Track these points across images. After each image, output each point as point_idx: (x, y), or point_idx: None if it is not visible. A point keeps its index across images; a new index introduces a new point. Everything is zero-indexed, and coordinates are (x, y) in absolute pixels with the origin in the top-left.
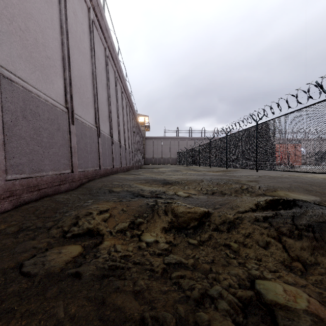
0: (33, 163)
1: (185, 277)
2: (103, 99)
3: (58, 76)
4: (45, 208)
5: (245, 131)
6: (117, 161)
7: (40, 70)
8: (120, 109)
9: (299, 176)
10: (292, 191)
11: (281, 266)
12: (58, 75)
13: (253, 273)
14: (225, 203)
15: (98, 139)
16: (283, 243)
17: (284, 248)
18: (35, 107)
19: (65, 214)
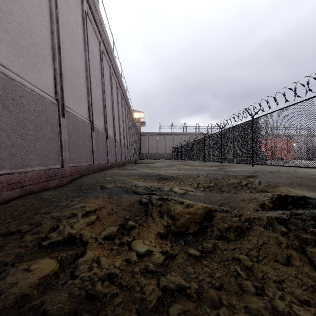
0: (15, 158)
1: (187, 312)
2: (97, 93)
3: (47, 65)
4: (26, 208)
5: (240, 126)
6: (112, 156)
7: (25, 57)
8: (116, 104)
9: (297, 171)
10: (294, 187)
11: (313, 292)
12: (47, 65)
13: (279, 306)
14: (225, 201)
15: (91, 133)
16: (309, 257)
17: (312, 265)
18: (18, 97)
19: (46, 215)
